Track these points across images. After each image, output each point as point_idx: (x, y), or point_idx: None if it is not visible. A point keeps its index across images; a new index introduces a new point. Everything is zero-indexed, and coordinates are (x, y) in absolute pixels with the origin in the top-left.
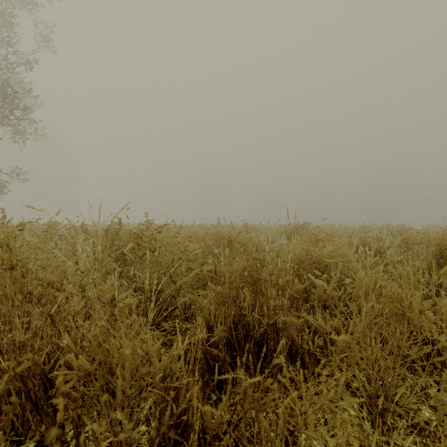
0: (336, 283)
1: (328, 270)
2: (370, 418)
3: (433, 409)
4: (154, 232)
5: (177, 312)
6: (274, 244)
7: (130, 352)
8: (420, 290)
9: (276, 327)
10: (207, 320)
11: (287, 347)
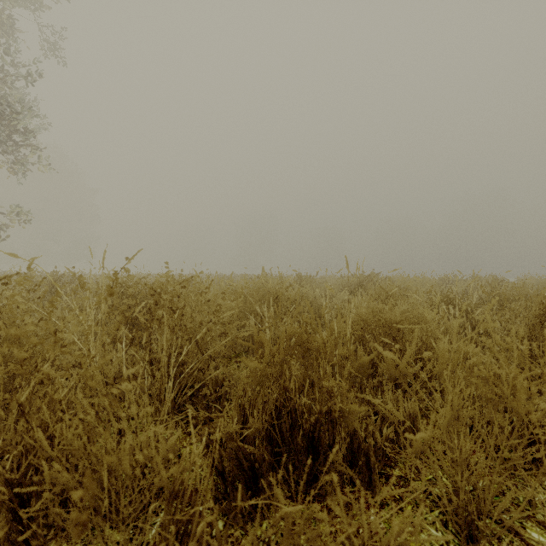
0: (412, 357)
1: (401, 336)
2: (458, 541)
3: (542, 527)
4: (176, 286)
5: (205, 390)
6: (333, 300)
7: (82, 495)
8: (525, 368)
9: (331, 417)
10: (241, 403)
11: (345, 445)
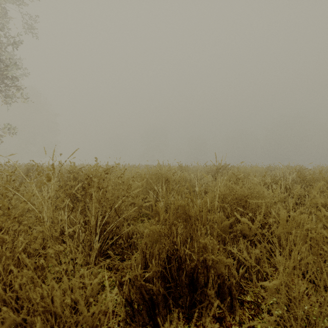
0: (261, 222)
1: (248, 205)
2: None
3: None
4: (102, 173)
5: (121, 241)
6: (202, 181)
7: None
8: None
9: (206, 264)
10: (144, 252)
11: (217, 285)
